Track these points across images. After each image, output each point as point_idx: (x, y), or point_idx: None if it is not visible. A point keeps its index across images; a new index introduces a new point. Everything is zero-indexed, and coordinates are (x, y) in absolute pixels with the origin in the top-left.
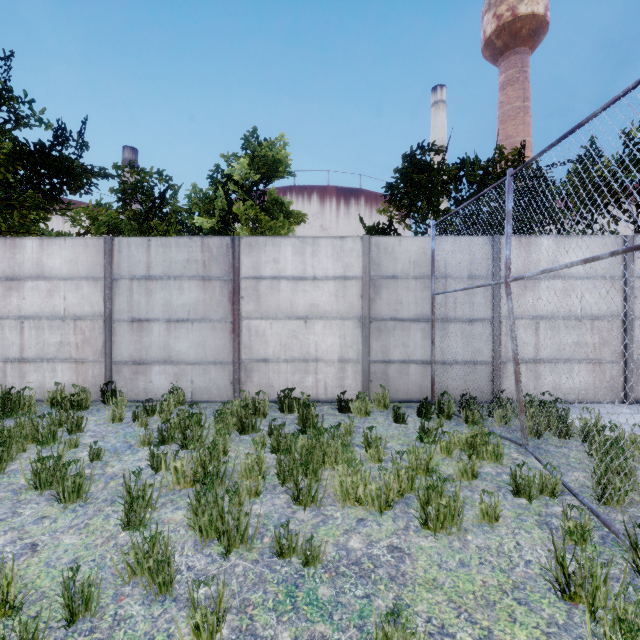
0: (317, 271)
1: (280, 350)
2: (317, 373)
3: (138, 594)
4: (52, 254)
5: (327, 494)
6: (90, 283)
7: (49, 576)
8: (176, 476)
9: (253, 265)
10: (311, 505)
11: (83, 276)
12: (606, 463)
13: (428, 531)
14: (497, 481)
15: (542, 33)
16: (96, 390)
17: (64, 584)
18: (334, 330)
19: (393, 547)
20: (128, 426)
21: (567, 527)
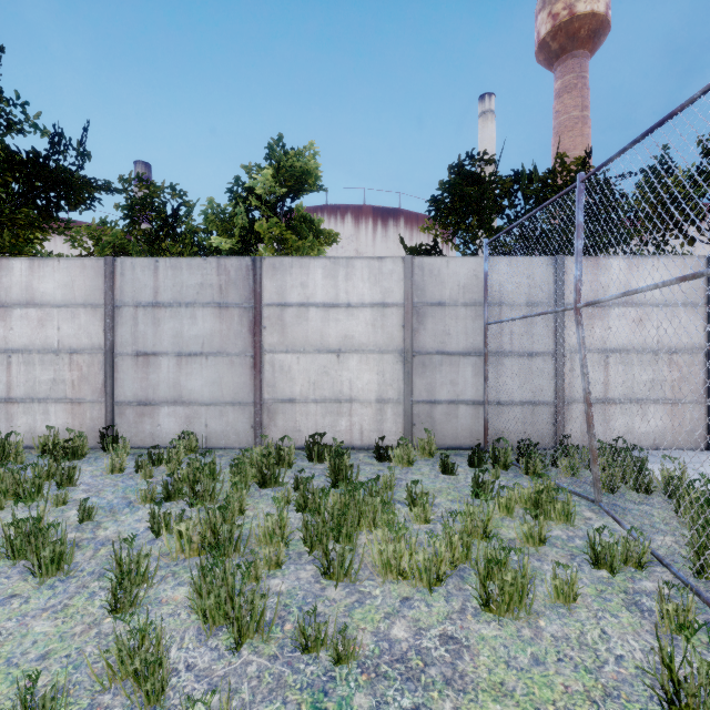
0: (351, 297)
1: (308, 389)
2: (351, 415)
3: (120, 705)
4: (44, 277)
5: (364, 565)
6: (88, 311)
7: (8, 679)
8: (180, 542)
9: (277, 290)
10: (344, 579)
11: (80, 303)
12: (706, 527)
13: (490, 614)
14: (569, 547)
15: (603, 34)
16: (95, 435)
17: (20, 696)
18: (371, 365)
19: (447, 637)
20: (129, 478)
21: (665, 611)
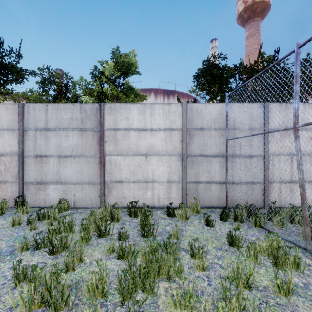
0: (153, 125)
1: (130, 175)
2: (153, 189)
3: None
4: None
5: None
6: (9, 132)
7: None
8: (23, 300)
9: (113, 121)
10: None
11: (5, 128)
12: None
13: None
14: (310, 296)
15: (267, 10)
16: (13, 200)
17: None
18: (164, 162)
19: None
20: (22, 229)
21: None
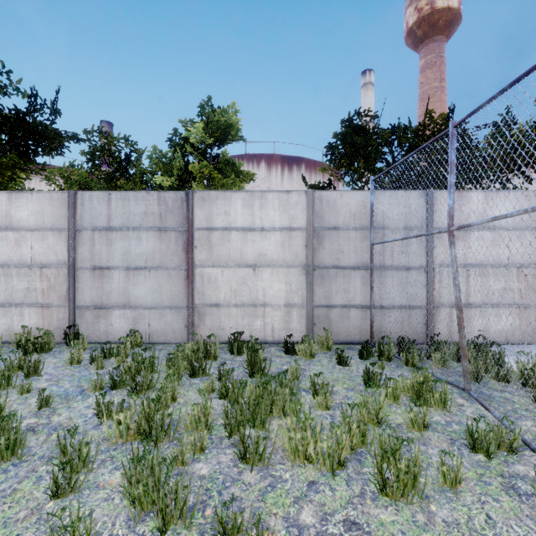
0: (265, 223)
1: (231, 295)
2: (265, 317)
3: None
4: (20, 207)
5: (275, 449)
6: (55, 234)
7: None
8: (119, 429)
9: (206, 217)
10: (258, 463)
11: (48, 227)
12: None
13: (386, 499)
14: (448, 432)
15: (456, 24)
16: (60, 332)
17: None
18: (280, 277)
19: (350, 522)
20: (85, 369)
21: None
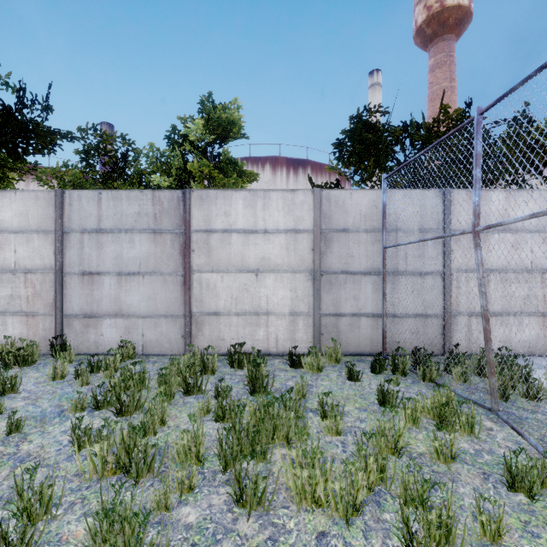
0: (268, 224)
1: (231, 303)
2: (268, 326)
3: None
4: (2, 207)
5: (278, 487)
6: (41, 236)
7: None
8: (93, 463)
9: (204, 218)
10: (257, 506)
11: (34, 229)
12: None
13: None
14: (479, 464)
15: (466, 22)
16: (47, 343)
17: None
18: (285, 283)
19: None
20: (68, 385)
21: None
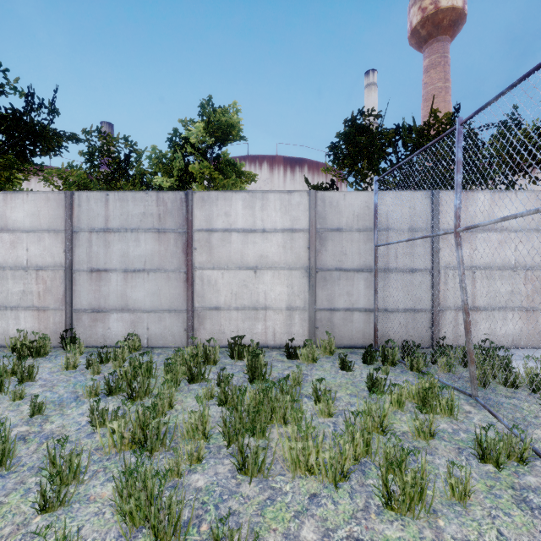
0: (266, 224)
1: (231, 298)
2: (266, 320)
3: None
4: (15, 208)
5: (275, 459)
6: (51, 235)
7: None
8: (112, 438)
9: (205, 218)
10: (258, 474)
11: (45, 229)
12: None
13: (392, 513)
14: (456, 441)
15: (460, 24)
16: (57, 336)
17: None
18: (282, 280)
19: (354, 539)
20: (81, 374)
21: None
